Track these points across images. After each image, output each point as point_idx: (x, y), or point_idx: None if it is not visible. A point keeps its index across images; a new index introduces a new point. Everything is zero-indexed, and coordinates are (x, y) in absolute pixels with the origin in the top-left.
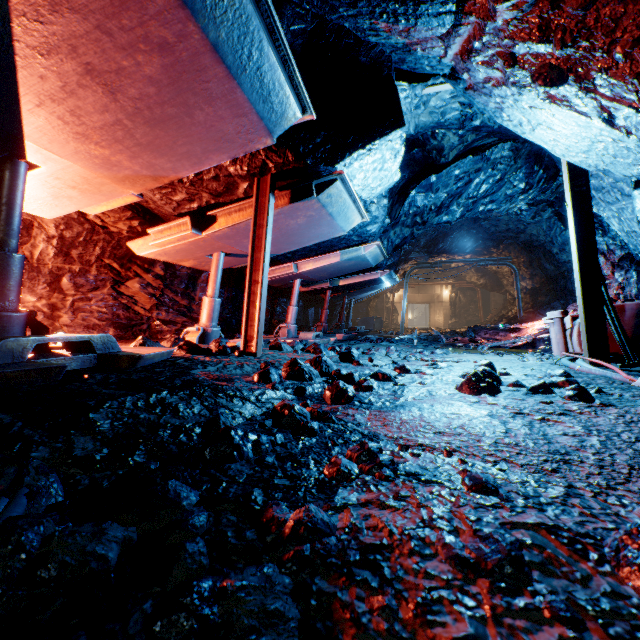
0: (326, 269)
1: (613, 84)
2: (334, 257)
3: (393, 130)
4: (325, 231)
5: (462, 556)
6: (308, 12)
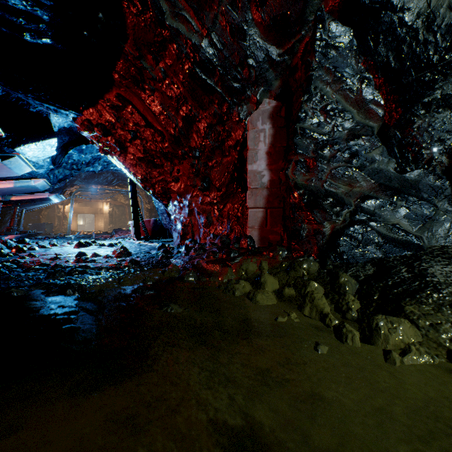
0: (1, 190)
1: (118, 161)
2: (9, 184)
3: (50, 139)
4: (4, 173)
5: (49, 258)
6: (0, 89)
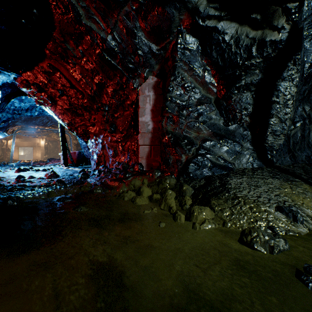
0: None
1: (50, 110)
2: None
3: None
4: None
5: None
6: None
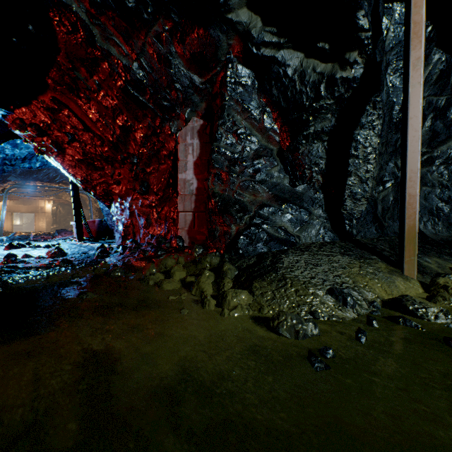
0: None
1: (56, 162)
2: None
3: None
4: None
5: None
6: None
